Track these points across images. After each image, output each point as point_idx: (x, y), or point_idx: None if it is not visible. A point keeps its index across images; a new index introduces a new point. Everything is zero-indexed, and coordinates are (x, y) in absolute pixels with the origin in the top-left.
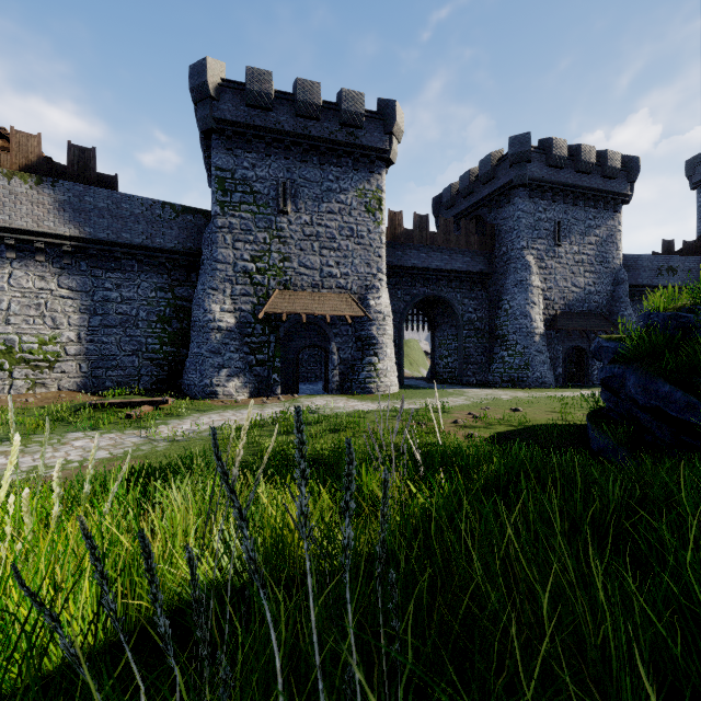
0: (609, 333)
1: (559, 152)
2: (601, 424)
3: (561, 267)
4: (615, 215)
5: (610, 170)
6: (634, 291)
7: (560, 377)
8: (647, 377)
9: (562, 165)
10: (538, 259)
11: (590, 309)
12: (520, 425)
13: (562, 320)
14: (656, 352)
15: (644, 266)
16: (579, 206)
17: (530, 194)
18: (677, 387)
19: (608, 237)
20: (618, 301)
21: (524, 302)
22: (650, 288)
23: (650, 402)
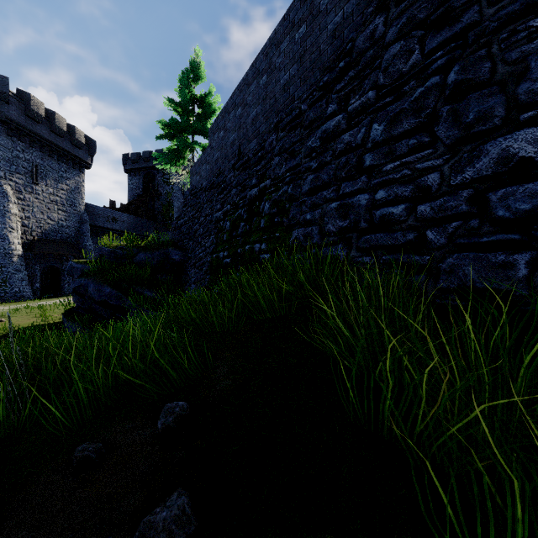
0: (77, 257)
1: (37, 109)
2: (74, 317)
3: (39, 202)
4: (81, 174)
5: (78, 141)
6: (93, 229)
7: (38, 290)
8: (100, 284)
9: (40, 121)
10: (17, 190)
11: (63, 238)
12: (6, 331)
13: (40, 245)
14: (105, 270)
15: (100, 214)
16: (55, 158)
17: (9, 132)
18: (114, 288)
19: (76, 188)
20: (83, 235)
21: (1, 226)
22: (103, 229)
23: (101, 298)
